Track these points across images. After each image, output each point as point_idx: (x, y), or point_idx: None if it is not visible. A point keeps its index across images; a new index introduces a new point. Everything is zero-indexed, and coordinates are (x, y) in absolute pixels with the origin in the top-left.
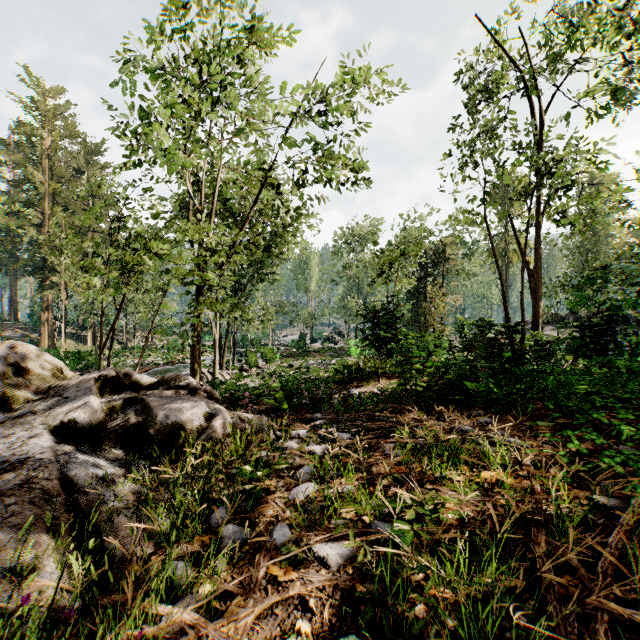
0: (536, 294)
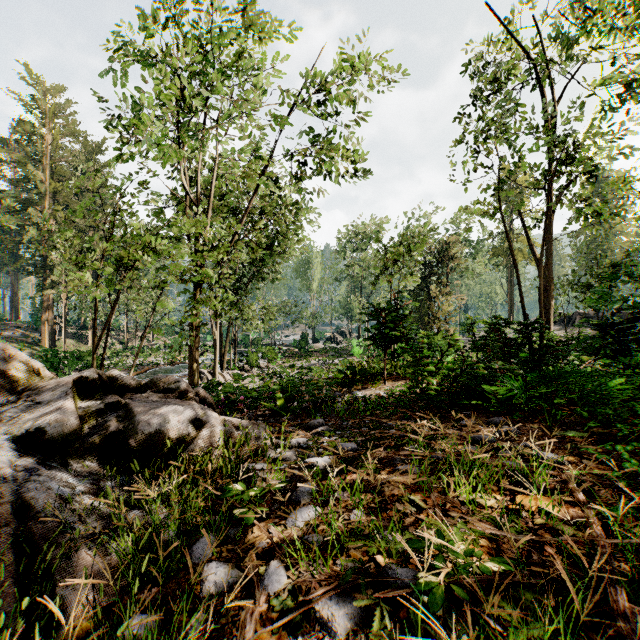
0: (547, 292)
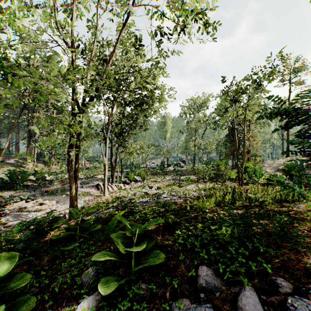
0: None
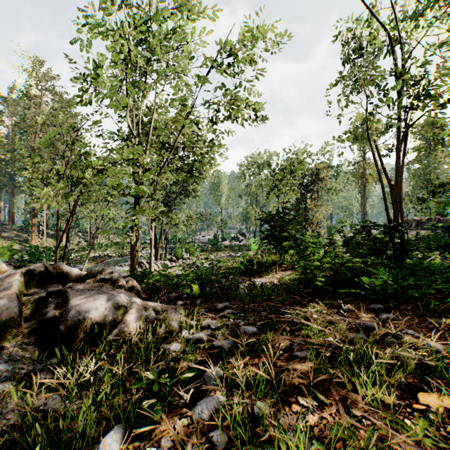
0: (396, 203)
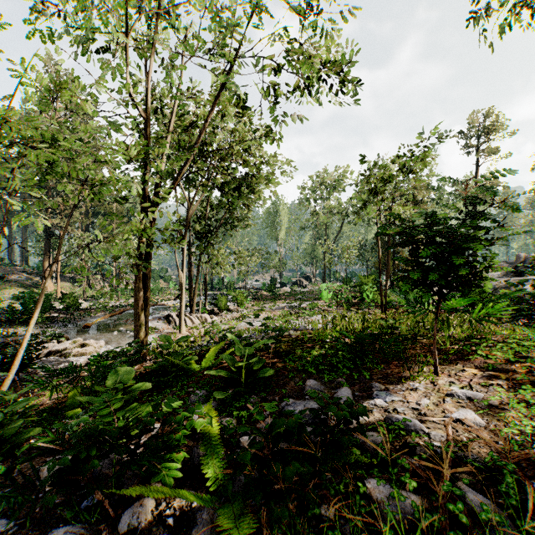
0: None
